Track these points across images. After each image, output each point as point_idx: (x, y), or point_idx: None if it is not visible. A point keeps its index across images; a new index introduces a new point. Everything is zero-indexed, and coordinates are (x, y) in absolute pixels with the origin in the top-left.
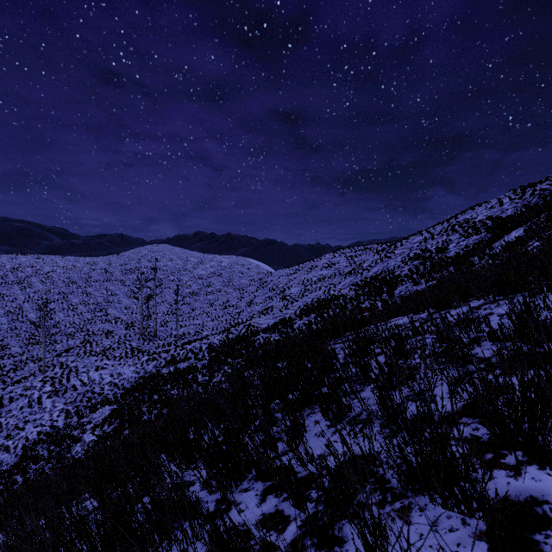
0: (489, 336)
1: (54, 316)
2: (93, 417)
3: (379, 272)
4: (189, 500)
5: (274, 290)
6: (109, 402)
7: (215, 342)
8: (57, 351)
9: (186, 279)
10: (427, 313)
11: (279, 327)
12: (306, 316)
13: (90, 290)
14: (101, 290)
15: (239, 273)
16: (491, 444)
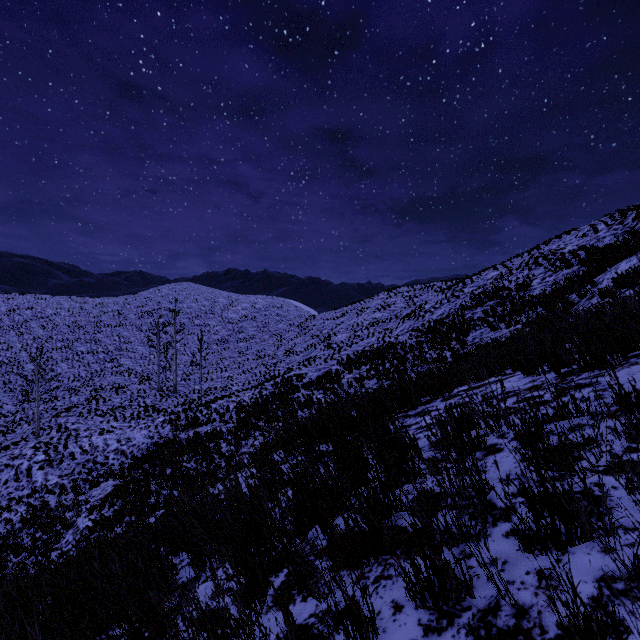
0: None
1: (56, 367)
2: (92, 495)
3: (445, 314)
4: None
5: (318, 336)
6: (114, 475)
7: (245, 400)
8: (57, 410)
9: (214, 323)
10: (554, 374)
11: (323, 382)
12: (357, 369)
13: (99, 336)
14: (112, 336)
15: (276, 317)
16: None
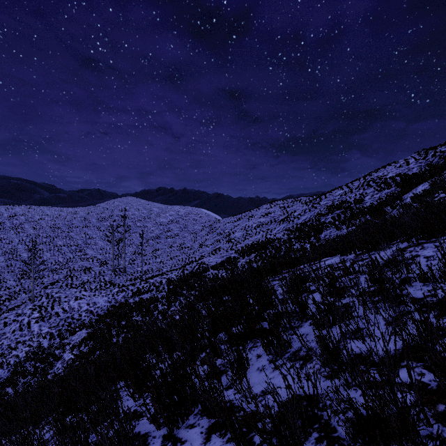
0: (420, 277)
1: (43, 255)
2: (72, 339)
3: (307, 219)
4: (133, 443)
5: (221, 234)
6: (86, 326)
7: (173, 277)
8: (44, 284)
9: (150, 225)
10: (354, 254)
11: (225, 264)
12: (248, 256)
13: (71, 234)
14: (81, 234)
15: (193, 221)
16: (441, 393)
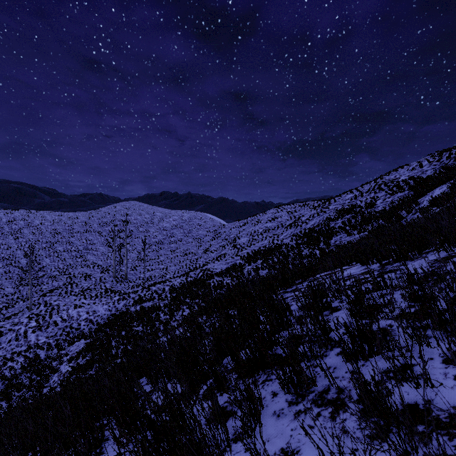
0: None
1: (42, 261)
2: (70, 350)
3: (316, 224)
4: None
5: (227, 239)
6: (85, 336)
7: (176, 284)
8: (43, 291)
9: (153, 230)
10: (378, 264)
11: (230, 271)
12: (254, 262)
13: (72, 239)
14: (81, 239)
15: (197, 226)
16: None
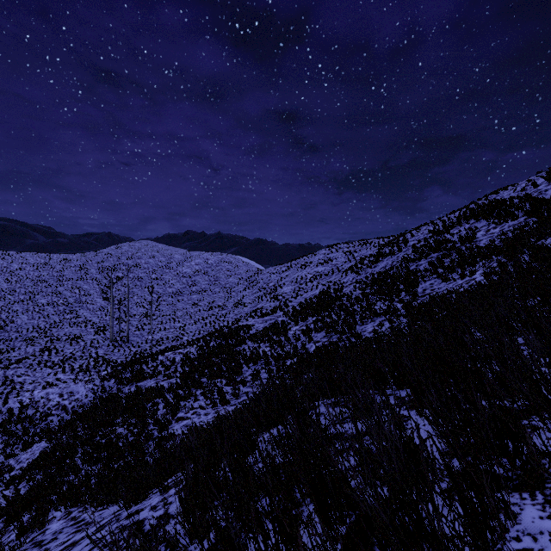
0: None
1: (16, 318)
2: (19, 460)
3: (387, 267)
4: None
5: (264, 289)
6: (48, 435)
7: (192, 352)
8: (11, 360)
9: (169, 277)
10: None
11: (269, 334)
12: (303, 321)
13: (60, 289)
14: (73, 289)
15: (226, 271)
16: None
